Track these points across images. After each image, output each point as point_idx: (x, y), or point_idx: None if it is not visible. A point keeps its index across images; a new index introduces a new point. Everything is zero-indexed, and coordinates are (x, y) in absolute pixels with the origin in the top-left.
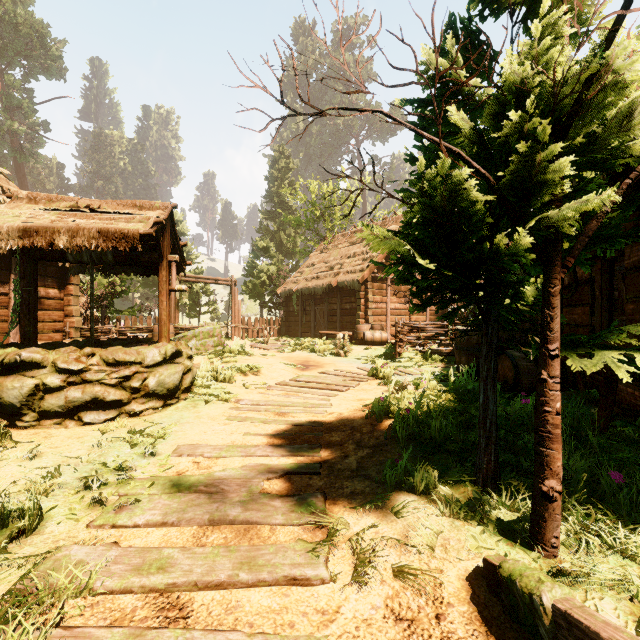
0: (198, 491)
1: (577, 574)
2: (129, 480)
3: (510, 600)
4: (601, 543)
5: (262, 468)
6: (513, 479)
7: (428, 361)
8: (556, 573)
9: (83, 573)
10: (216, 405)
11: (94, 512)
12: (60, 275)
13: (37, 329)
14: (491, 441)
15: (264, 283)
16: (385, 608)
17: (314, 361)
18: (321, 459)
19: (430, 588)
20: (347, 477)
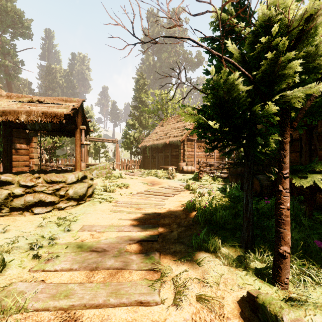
0: (91, 251)
1: (299, 300)
2: (55, 244)
3: (263, 317)
4: (312, 281)
5: (127, 238)
6: (262, 244)
7: (215, 181)
8: (288, 299)
9: (22, 299)
10: (105, 204)
11: (34, 262)
12: (27, 137)
13: (11, 164)
14: (250, 224)
15: (132, 142)
16: (191, 320)
17: (157, 181)
18: (158, 233)
19: (217, 308)
20: (172, 243)
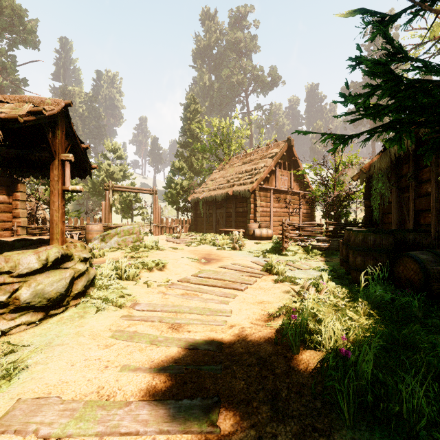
0: None
1: None
2: None
3: None
4: None
5: None
6: None
7: (309, 255)
8: None
9: None
10: (107, 313)
11: None
12: (9, 184)
13: None
14: None
15: (179, 193)
16: None
17: (215, 254)
18: None
19: None
20: None
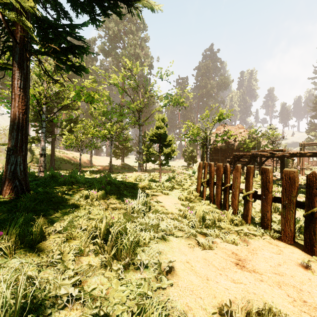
0: None
1: None
2: None
3: None
4: None
5: None
6: None
7: None
8: None
9: None
10: None
11: None
12: None
13: None
14: None
15: (314, 148)
16: None
17: None
18: None
19: None
20: None
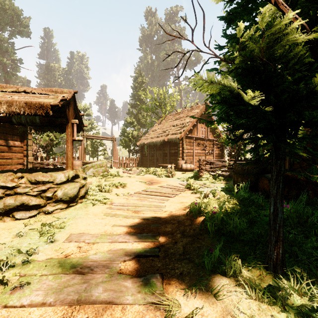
0: (75, 272)
1: None
2: (31, 262)
3: None
4: None
5: (121, 252)
6: (296, 267)
7: (216, 180)
8: None
9: None
10: (99, 206)
11: None
12: (21, 134)
13: None
14: (279, 239)
15: (130, 140)
16: None
17: (155, 180)
18: (159, 244)
19: None
20: (177, 260)
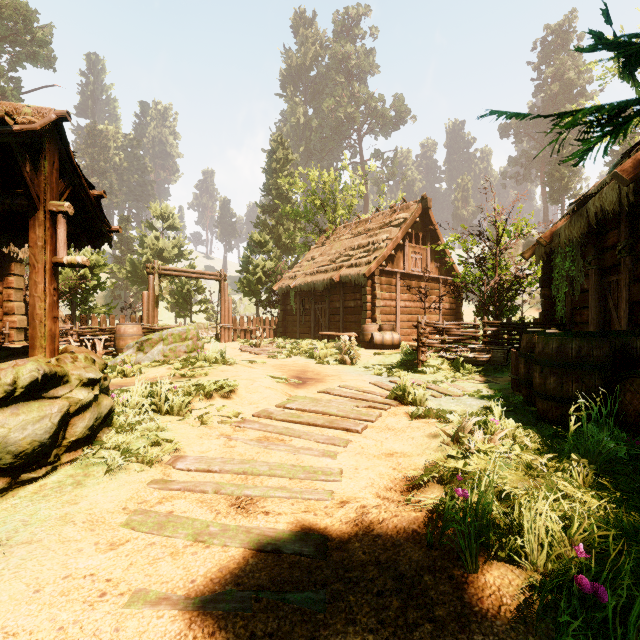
0: None
1: None
2: None
3: None
4: None
5: None
6: None
7: (460, 372)
8: None
9: None
10: (126, 476)
11: None
12: None
13: None
14: None
15: (260, 280)
16: None
17: (313, 371)
18: None
19: None
20: None
